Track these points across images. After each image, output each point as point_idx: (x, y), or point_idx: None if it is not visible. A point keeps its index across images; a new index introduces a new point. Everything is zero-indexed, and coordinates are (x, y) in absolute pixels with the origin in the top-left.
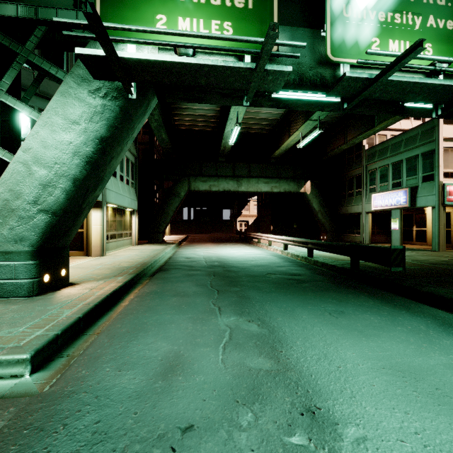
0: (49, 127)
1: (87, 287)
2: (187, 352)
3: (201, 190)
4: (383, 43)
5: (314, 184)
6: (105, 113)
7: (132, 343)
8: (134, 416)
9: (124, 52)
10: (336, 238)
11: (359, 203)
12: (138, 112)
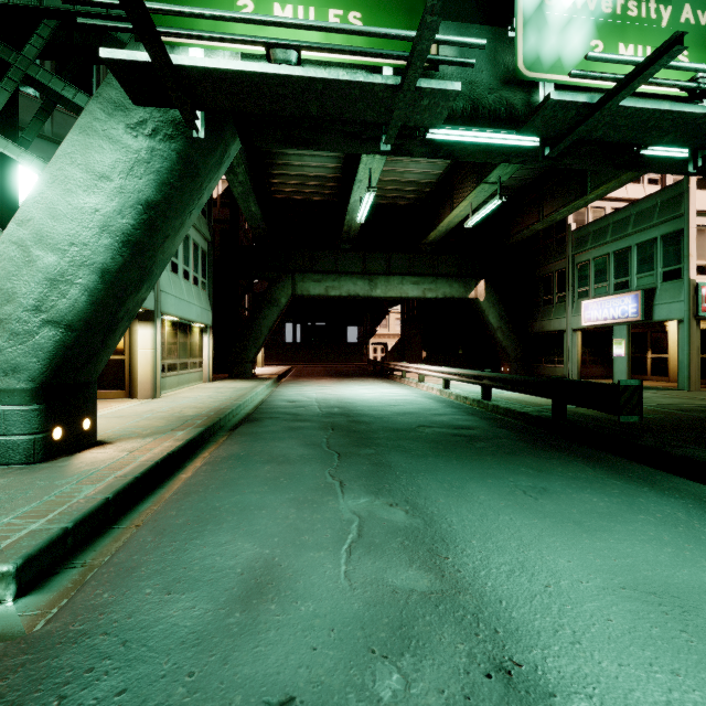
0: (60, 185)
1: (125, 448)
2: (287, 560)
3: (312, 294)
4: (610, 49)
5: (491, 285)
6: (153, 162)
7: (192, 544)
8: (187, 680)
9: (182, 57)
10: (525, 371)
11: (561, 315)
12: (208, 162)
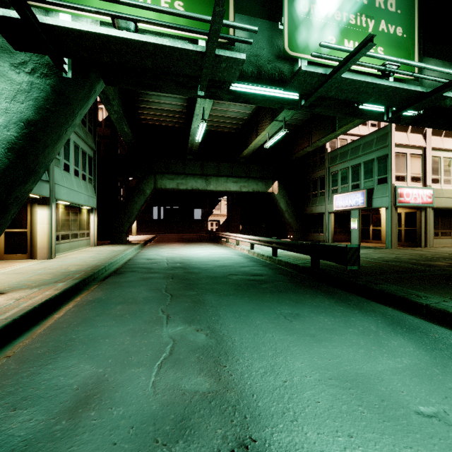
0: None
1: (14, 297)
2: (113, 376)
3: (168, 188)
4: (339, 42)
5: (281, 184)
6: (32, 92)
7: (45, 368)
8: None
9: (47, 18)
10: (302, 237)
11: (322, 203)
12: (78, 95)
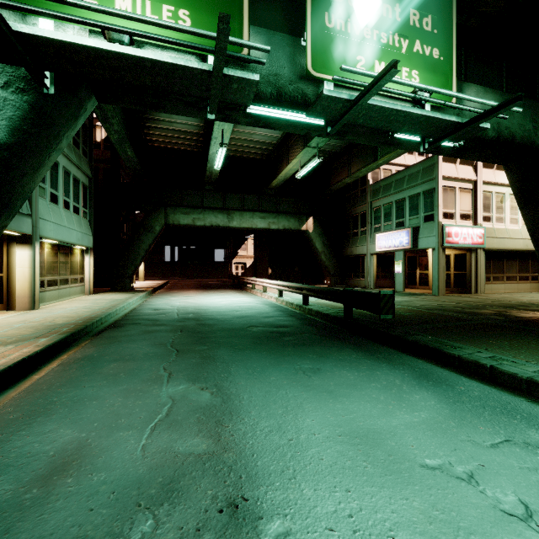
0: None
1: None
2: (98, 440)
3: (182, 224)
4: (369, 63)
5: (317, 221)
6: (5, 110)
7: (18, 435)
8: None
9: (22, 25)
10: (341, 283)
11: (364, 243)
12: (64, 114)
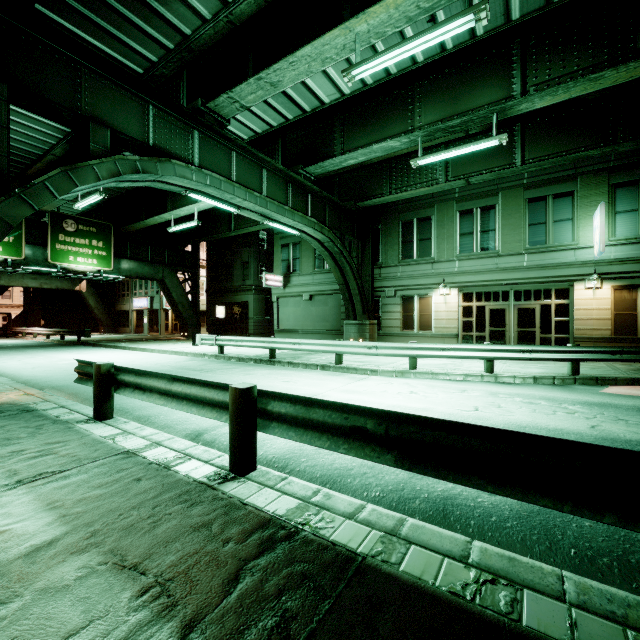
0: None
1: None
2: None
3: None
4: (75, 258)
5: (91, 284)
6: None
7: None
8: None
9: None
10: (113, 331)
11: (128, 303)
12: None
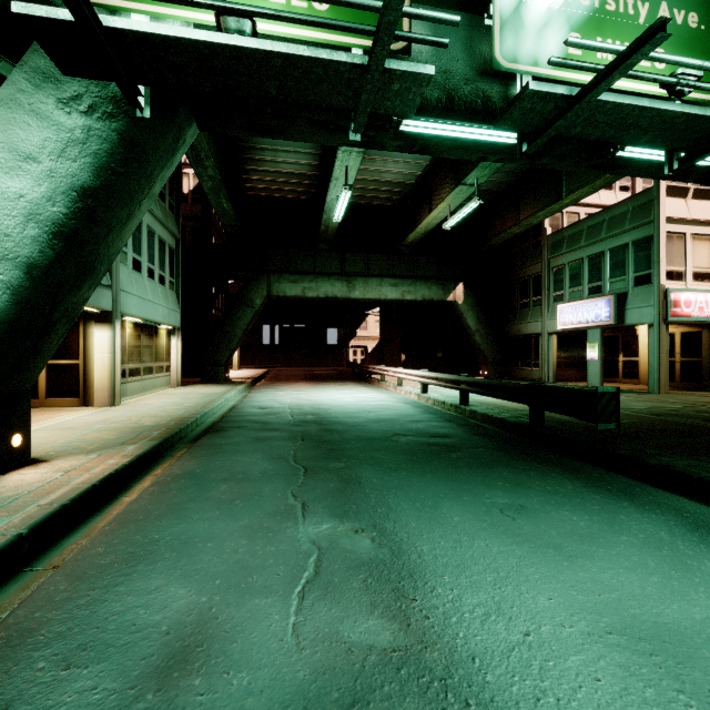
0: None
1: (61, 468)
2: (226, 611)
3: (289, 295)
4: None
5: (469, 288)
6: (89, 143)
7: (114, 592)
8: None
9: (114, 18)
10: (503, 374)
11: (537, 319)
12: (159, 147)
